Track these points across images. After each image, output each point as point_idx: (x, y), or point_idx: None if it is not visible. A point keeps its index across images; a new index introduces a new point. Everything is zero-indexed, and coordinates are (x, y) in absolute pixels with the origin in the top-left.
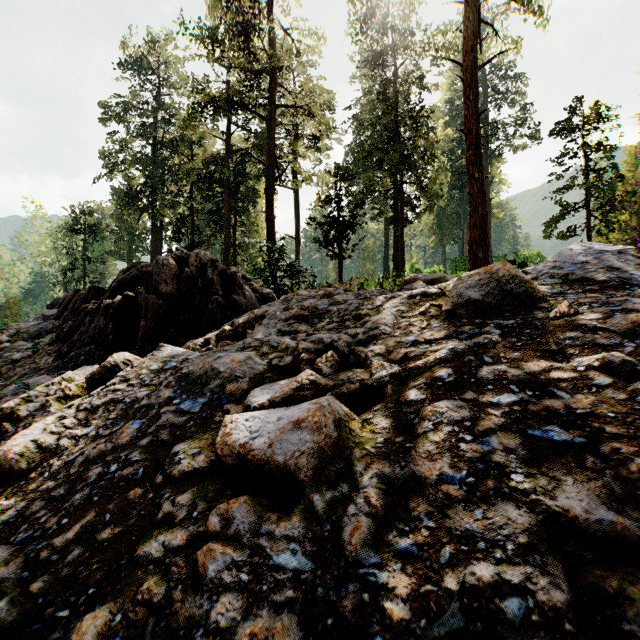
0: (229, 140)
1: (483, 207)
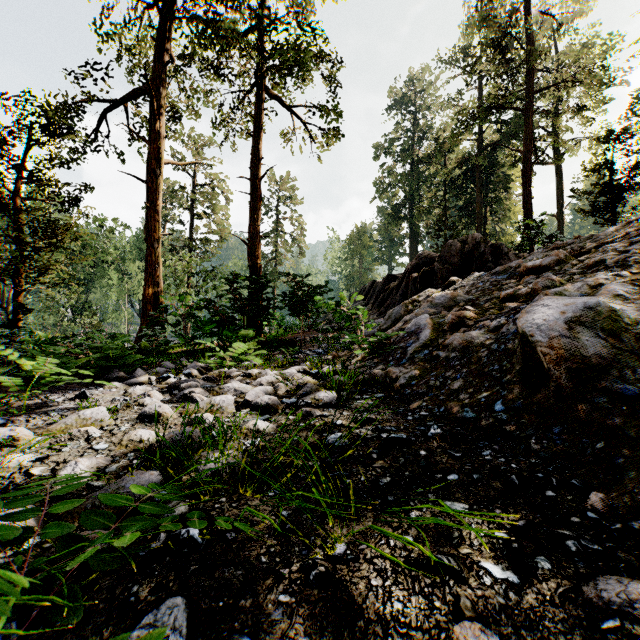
0: (480, 138)
1: None
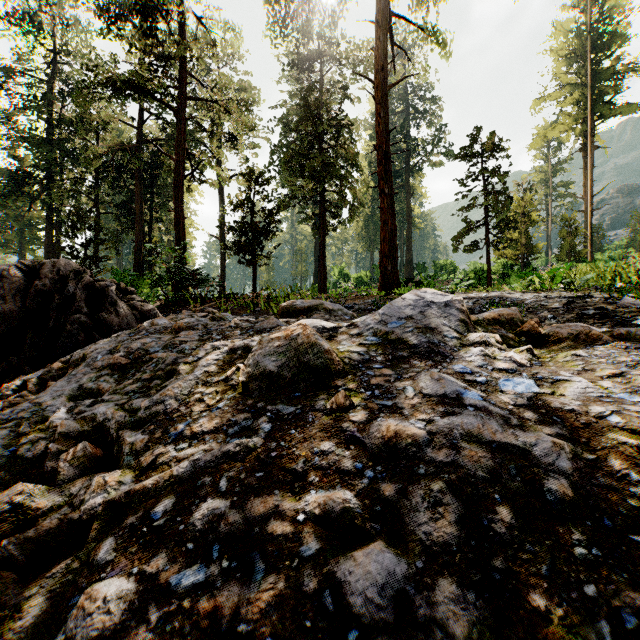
0: (141, 127)
1: (392, 222)
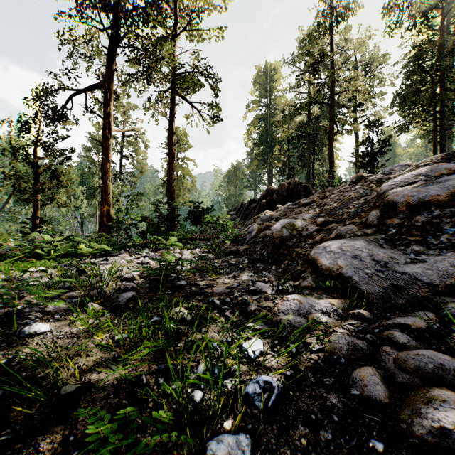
0: (309, 113)
1: None
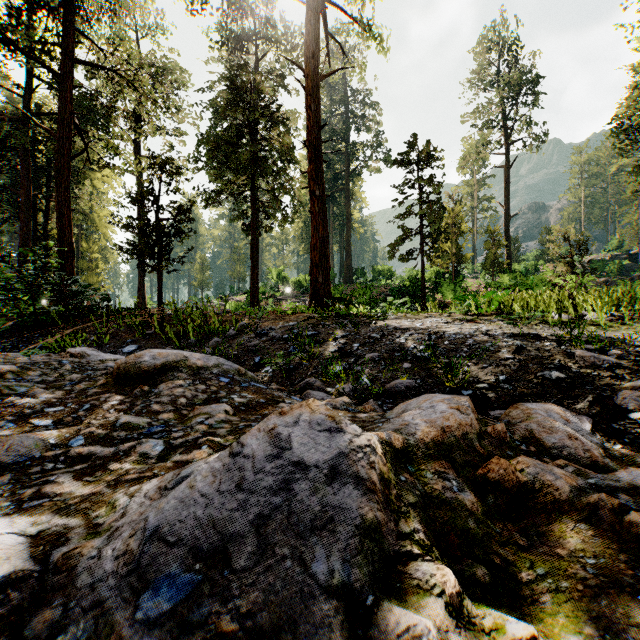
0: (29, 95)
1: (324, 228)
